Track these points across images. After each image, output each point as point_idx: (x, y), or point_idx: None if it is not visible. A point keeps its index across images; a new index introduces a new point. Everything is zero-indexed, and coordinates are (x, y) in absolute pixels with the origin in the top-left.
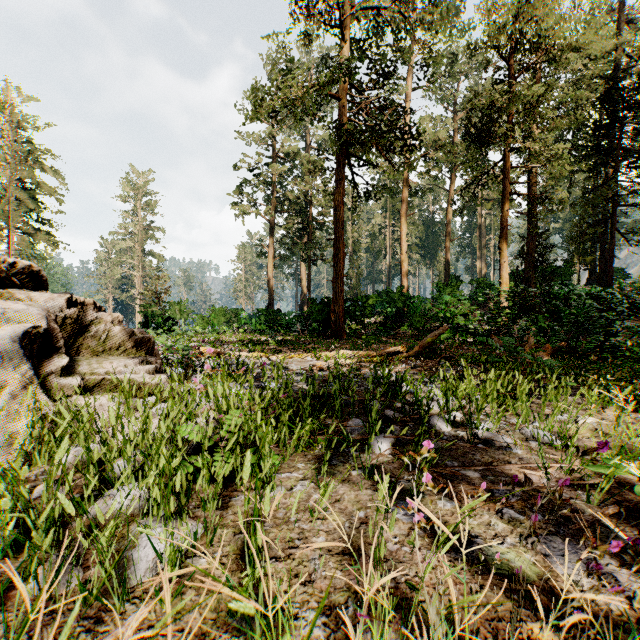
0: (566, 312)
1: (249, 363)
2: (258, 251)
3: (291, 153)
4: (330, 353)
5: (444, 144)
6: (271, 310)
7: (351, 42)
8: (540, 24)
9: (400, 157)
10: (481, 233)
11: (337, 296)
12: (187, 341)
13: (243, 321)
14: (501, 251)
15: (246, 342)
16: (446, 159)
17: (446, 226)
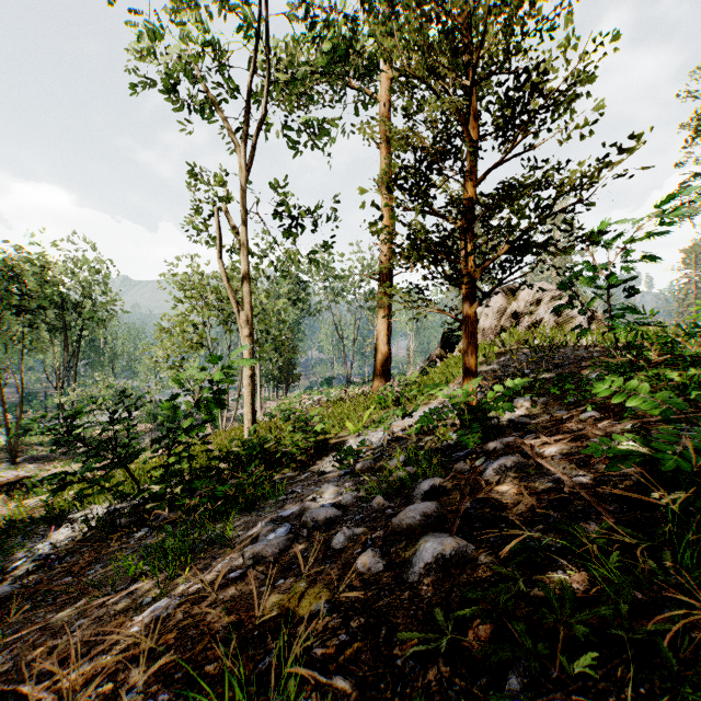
0: None
1: None
2: None
3: None
4: None
5: None
6: None
7: None
8: None
9: None
10: None
11: None
12: None
13: None
14: None
15: None
16: None
17: None
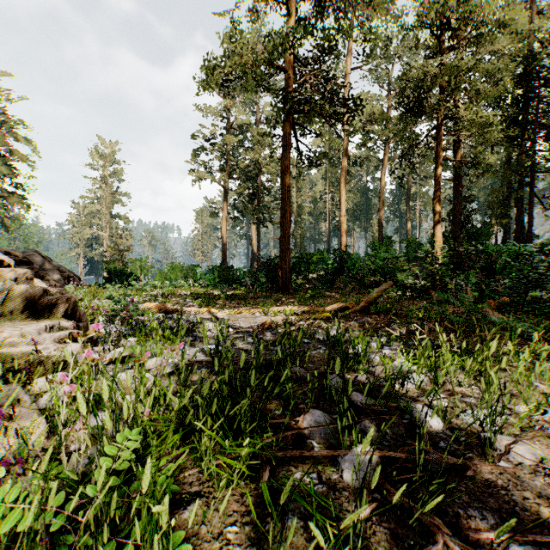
0: (496, 268)
1: (196, 319)
2: (213, 213)
3: (242, 126)
4: (278, 308)
5: (383, 113)
6: (224, 266)
7: (297, 20)
8: (472, 1)
9: (343, 124)
10: (409, 199)
11: (284, 253)
12: (143, 295)
13: (199, 276)
14: (435, 212)
15: (198, 296)
16: (381, 132)
17: (380, 192)
